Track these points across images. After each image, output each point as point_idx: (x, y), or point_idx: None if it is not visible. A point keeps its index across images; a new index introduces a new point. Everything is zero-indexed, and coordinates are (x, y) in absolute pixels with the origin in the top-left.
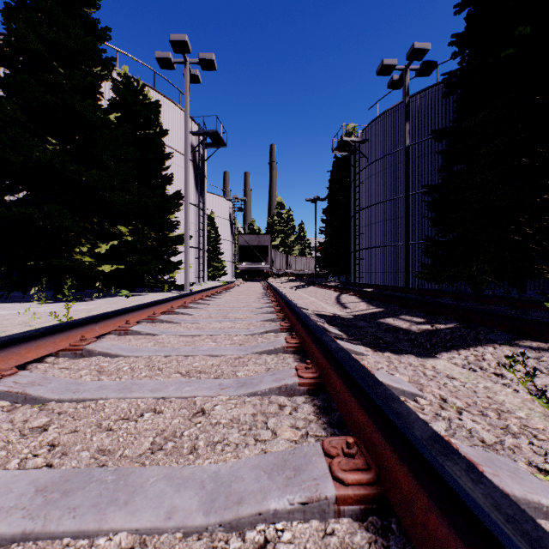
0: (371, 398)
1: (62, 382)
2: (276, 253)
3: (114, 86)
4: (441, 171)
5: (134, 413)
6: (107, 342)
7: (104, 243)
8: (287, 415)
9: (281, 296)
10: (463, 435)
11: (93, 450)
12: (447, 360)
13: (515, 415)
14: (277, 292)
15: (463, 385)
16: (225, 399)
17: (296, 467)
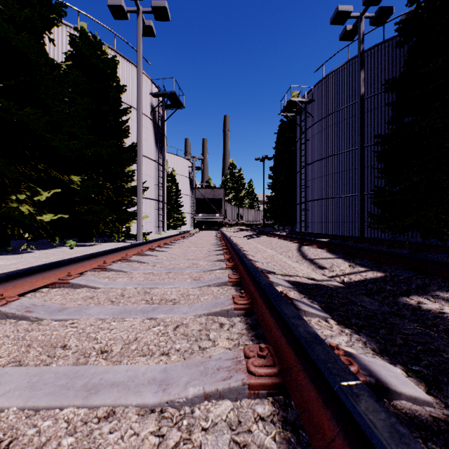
0: None
1: None
2: (229, 206)
3: (72, 41)
4: (390, 123)
5: None
6: None
7: (47, 190)
8: None
9: (238, 254)
10: None
11: None
12: None
13: None
14: (231, 245)
15: None
16: None
17: None
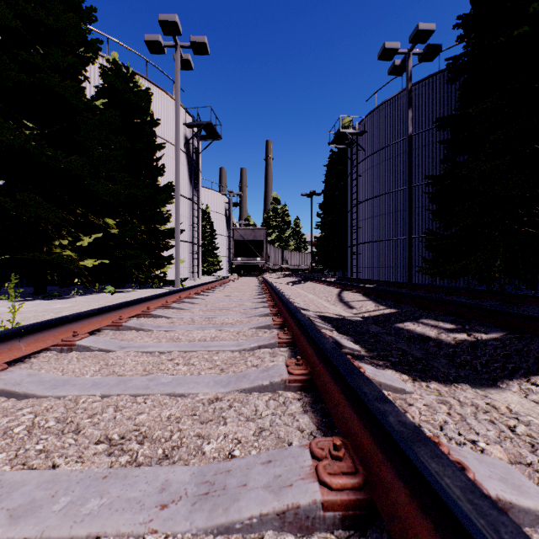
0: None
1: None
2: (272, 248)
3: (103, 73)
4: (444, 161)
5: None
6: (23, 370)
7: (87, 235)
8: None
9: (278, 294)
10: None
11: None
12: (524, 396)
13: None
14: (273, 289)
15: None
16: None
17: None
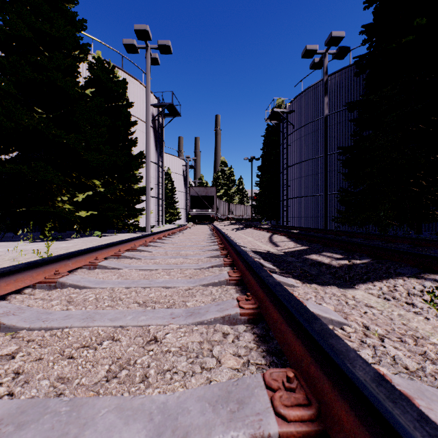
0: (309, 332)
1: (34, 311)
2: (220, 202)
3: (90, 67)
4: (353, 135)
5: (94, 340)
6: (78, 276)
7: (81, 193)
8: (230, 343)
9: (224, 236)
10: (388, 362)
11: (53, 378)
12: (364, 291)
13: (430, 341)
14: (221, 233)
15: (381, 313)
16: (175, 327)
17: (239, 400)
